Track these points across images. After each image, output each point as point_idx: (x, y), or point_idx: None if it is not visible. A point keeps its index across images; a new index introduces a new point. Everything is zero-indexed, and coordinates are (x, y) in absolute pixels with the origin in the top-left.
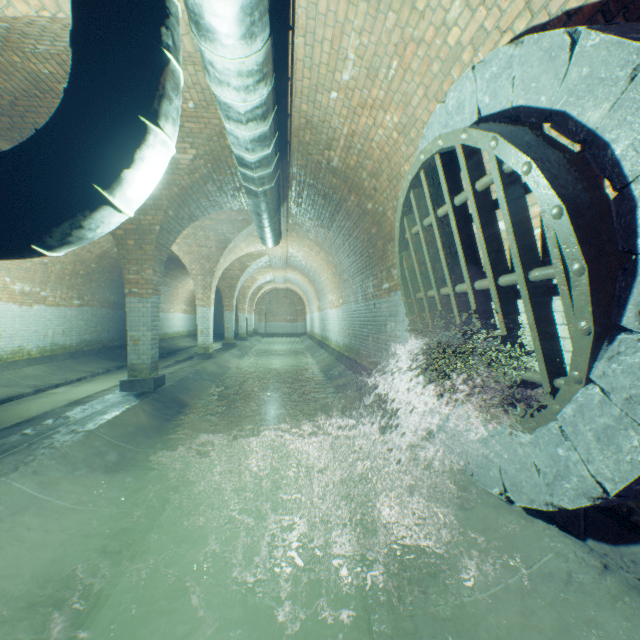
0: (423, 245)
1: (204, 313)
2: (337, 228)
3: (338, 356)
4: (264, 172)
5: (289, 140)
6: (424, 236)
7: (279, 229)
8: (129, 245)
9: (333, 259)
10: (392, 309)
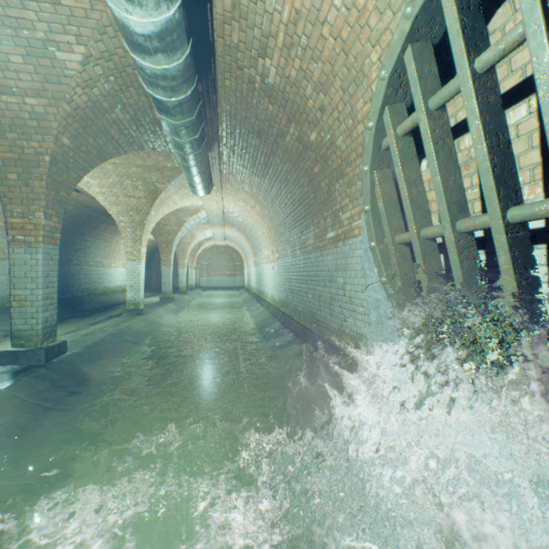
0: (426, 145)
1: (134, 267)
2: (273, 174)
3: (274, 311)
4: (170, 63)
5: (211, 39)
6: (430, 127)
7: (209, 173)
8: (10, 180)
9: (269, 212)
10: (340, 262)
